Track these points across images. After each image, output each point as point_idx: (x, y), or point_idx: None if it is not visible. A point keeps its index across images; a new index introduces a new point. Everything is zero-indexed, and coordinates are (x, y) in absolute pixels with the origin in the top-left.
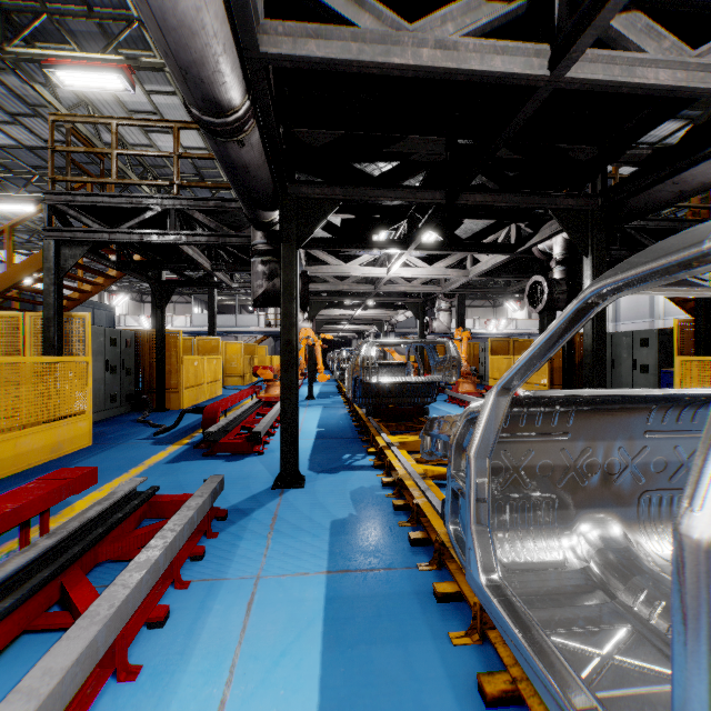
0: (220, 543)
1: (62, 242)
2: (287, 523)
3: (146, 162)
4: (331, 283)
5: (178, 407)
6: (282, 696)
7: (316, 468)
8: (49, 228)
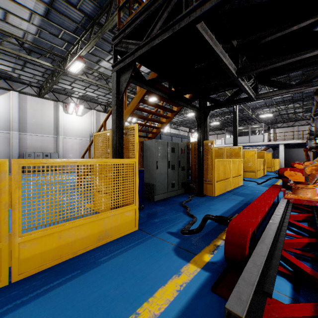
0: None
1: (120, 72)
2: None
3: None
4: None
5: (211, 194)
6: None
7: None
8: (113, 64)
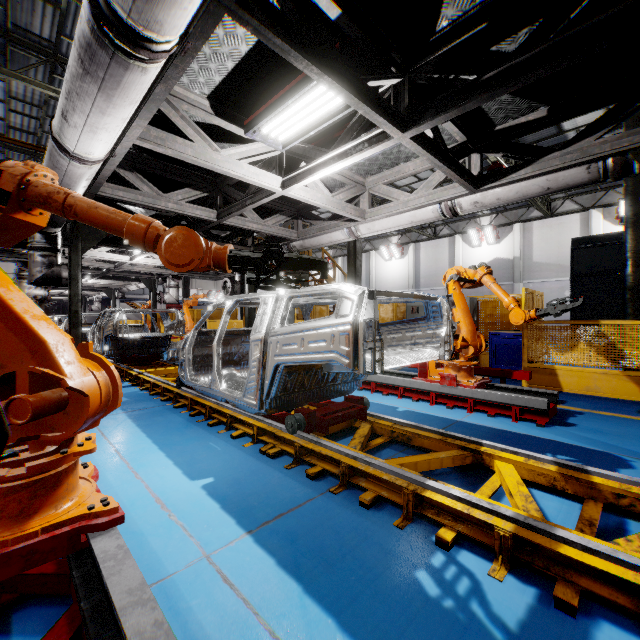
0: None
1: None
2: None
3: None
4: None
5: None
6: (124, 428)
7: None
8: None
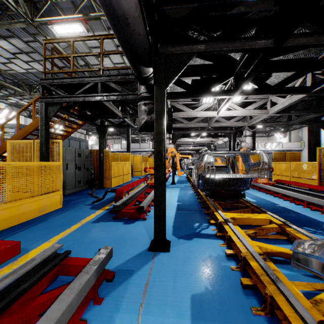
0: (101, 313)
1: (48, 104)
2: (155, 293)
3: (98, 73)
4: (184, 123)
5: (109, 186)
6: None
7: (177, 233)
8: (42, 97)
